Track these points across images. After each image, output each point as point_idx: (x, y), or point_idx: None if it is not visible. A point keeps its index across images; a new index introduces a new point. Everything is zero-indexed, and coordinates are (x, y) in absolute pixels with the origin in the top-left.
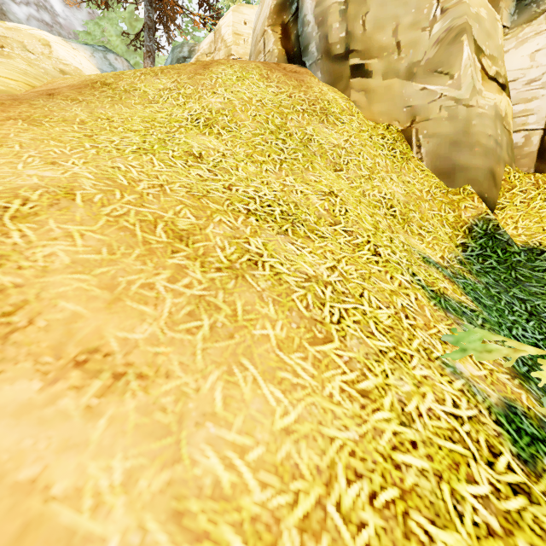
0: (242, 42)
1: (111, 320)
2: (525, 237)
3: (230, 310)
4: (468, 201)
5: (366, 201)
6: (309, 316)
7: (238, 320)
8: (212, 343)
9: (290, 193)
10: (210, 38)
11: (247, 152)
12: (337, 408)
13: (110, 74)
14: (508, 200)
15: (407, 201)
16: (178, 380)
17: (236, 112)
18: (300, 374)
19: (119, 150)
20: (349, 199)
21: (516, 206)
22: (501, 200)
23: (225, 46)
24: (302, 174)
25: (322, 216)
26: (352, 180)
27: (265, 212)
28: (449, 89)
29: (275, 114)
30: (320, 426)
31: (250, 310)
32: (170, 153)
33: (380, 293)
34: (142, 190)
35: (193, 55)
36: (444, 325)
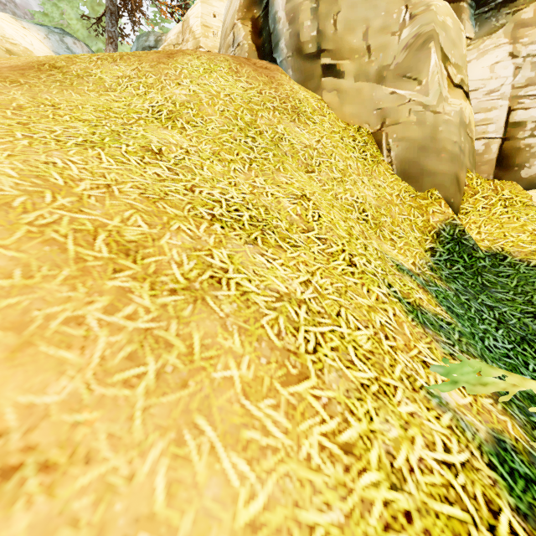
0: (211, 34)
1: (11, 377)
2: (488, 242)
3: (185, 346)
4: (436, 206)
5: (338, 205)
6: (281, 345)
7: (194, 360)
8: (157, 397)
9: (260, 195)
10: (177, 29)
11: (214, 149)
12: (316, 476)
13: (61, 57)
14: (472, 206)
15: (378, 205)
16: (103, 464)
17: (203, 105)
18: (271, 431)
19: (60, 142)
20: (322, 203)
21: (479, 212)
22: (465, 206)
23: (193, 38)
24: (273, 175)
25: (294, 221)
26: (324, 182)
27: (232, 217)
28: (417, 94)
29: (244, 110)
30: (296, 509)
31: (210, 345)
32: (123, 147)
33: (358, 309)
34: (83, 191)
35: (159, 44)
36: (423, 344)
